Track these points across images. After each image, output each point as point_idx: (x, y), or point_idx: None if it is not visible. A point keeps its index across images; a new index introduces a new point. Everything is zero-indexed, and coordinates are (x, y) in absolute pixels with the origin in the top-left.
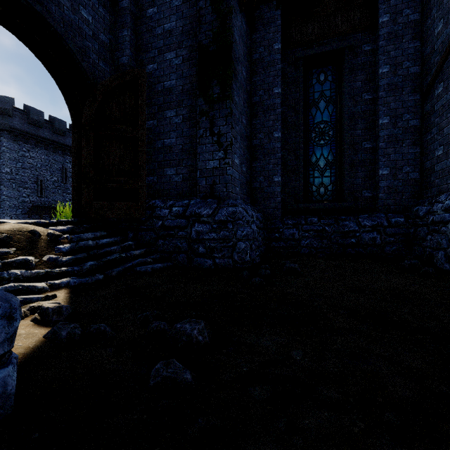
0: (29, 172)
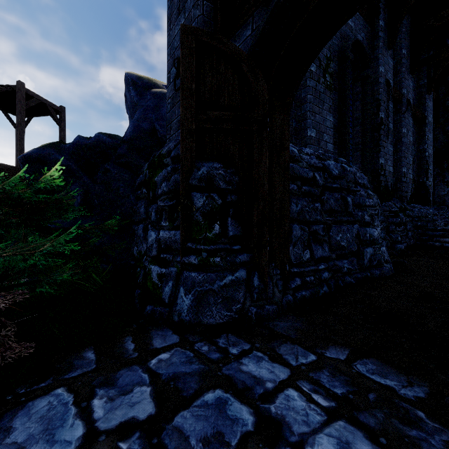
0: None
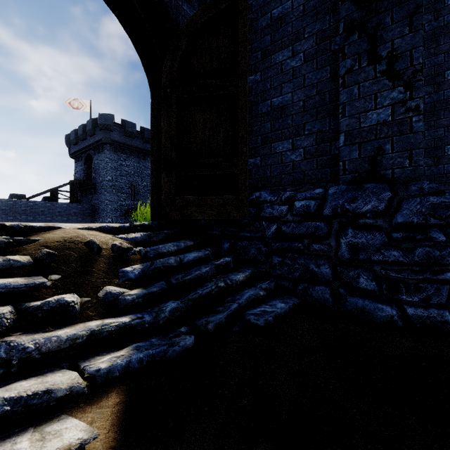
0: (125, 179)
